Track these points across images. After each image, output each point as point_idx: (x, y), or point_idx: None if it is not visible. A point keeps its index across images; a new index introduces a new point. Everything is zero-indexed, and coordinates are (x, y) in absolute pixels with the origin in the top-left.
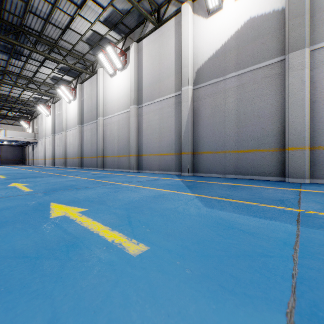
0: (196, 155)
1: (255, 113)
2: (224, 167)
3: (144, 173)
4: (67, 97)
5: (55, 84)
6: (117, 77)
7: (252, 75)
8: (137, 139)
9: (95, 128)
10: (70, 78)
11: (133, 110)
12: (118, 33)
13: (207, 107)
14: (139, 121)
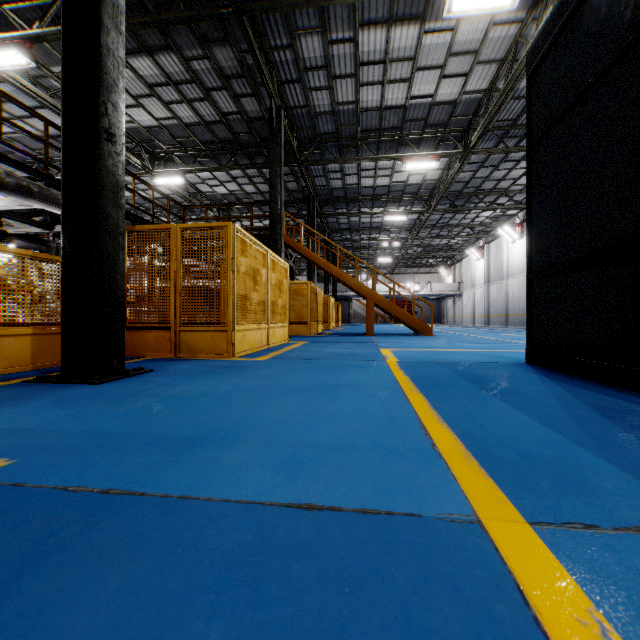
0: None
1: None
2: None
3: None
4: (510, 237)
5: (493, 221)
6: None
7: None
8: None
9: None
10: (514, 211)
11: None
12: None
13: None
14: None
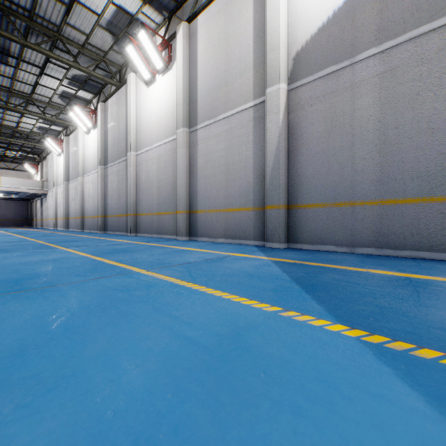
0: (293, 210)
1: (422, 124)
2: (352, 234)
3: (199, 242)
4: (83, 124)
5: (68, 105)
6: (156, 86)
7: (416, 48)
8: (189, 185)
9: (124, 169)
10: (88, 94)
11: (182, 135)
12: (157, 11)
13: (315, 121)
14: (192, 155)
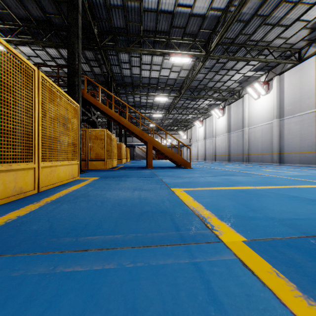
0: None
1: None
2: None
3: (285, 165)
4: (217, 115)
5: (209, 107)
6: (260, 100)
7: None
8: (279, 142)
9: (241, 135)
10: (219, 102)
11: (276, 122)
12: (262, 71)
13: None
14: (281, 130)
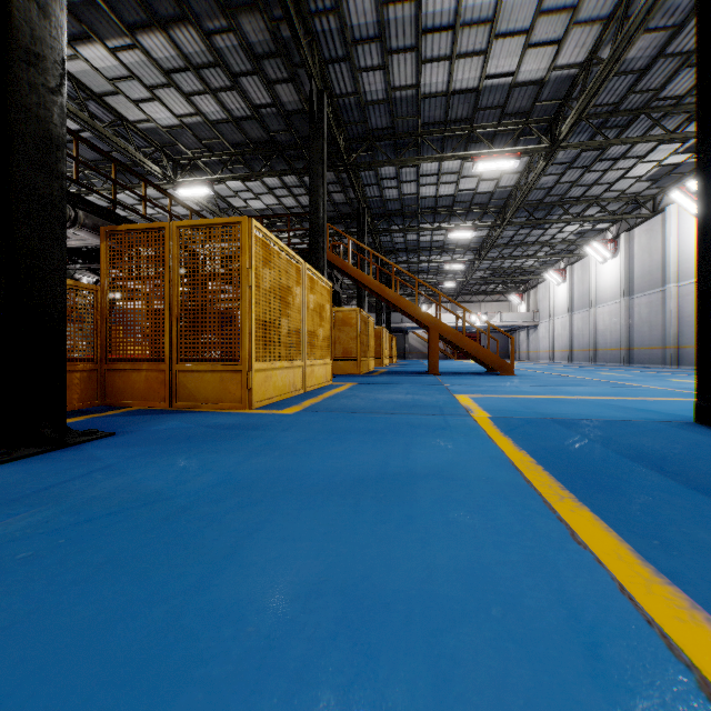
0: None
1: None
2: None
3: None
4: (599, 256)
5: (579, 238)
6: None
7: None
8: None
9: (658, 301)
10: (605, 225)
11: None
12: None
13: None
14: None
